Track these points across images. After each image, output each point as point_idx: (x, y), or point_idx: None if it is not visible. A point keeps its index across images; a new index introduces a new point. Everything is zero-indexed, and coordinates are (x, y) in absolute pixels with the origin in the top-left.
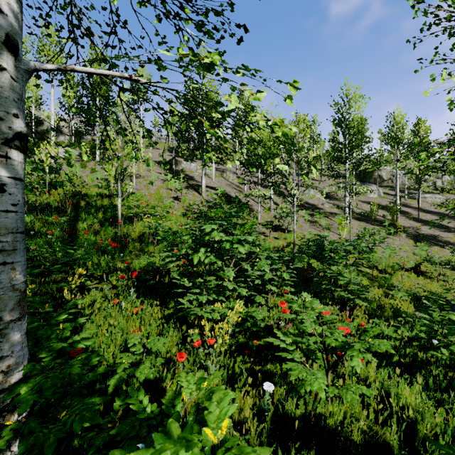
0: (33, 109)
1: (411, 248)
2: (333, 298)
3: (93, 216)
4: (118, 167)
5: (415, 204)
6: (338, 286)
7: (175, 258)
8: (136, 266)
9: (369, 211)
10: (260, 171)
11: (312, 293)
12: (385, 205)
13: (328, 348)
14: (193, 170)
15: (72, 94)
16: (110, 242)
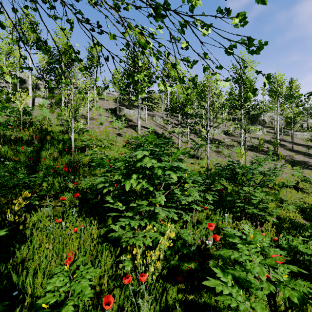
0: (18, 71)
1: (289, 170)
2: (245, 214)
3: (55, 147)
4: (71, 108)
5: (289, 139)
6: (249, 203)
7: (108, 184)
8: (83, 186)
9: (257, 144)
10: (180, 115)
11: (225, 208)
12: (268, 139)
13: (275, 291)
14: (132, 115)
15: (46, 60)
16: (65, 166)
